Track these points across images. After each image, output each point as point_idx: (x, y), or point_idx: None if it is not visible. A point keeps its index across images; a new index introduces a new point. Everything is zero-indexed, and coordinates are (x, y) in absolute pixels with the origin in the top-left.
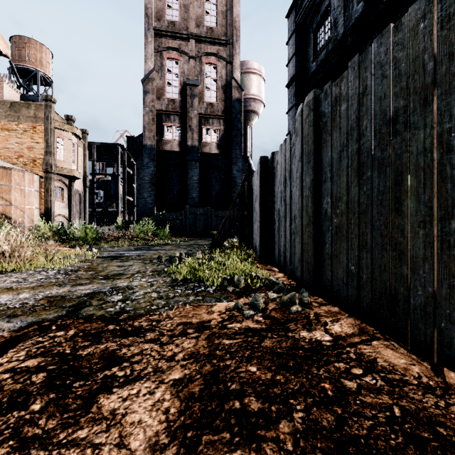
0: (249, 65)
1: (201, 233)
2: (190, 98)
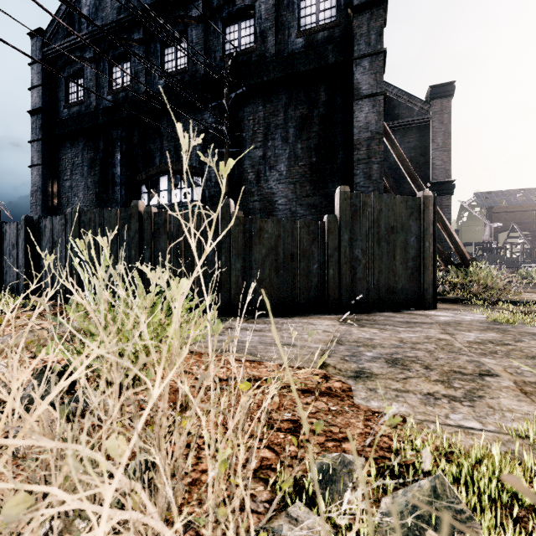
0: None
1: None
2: None
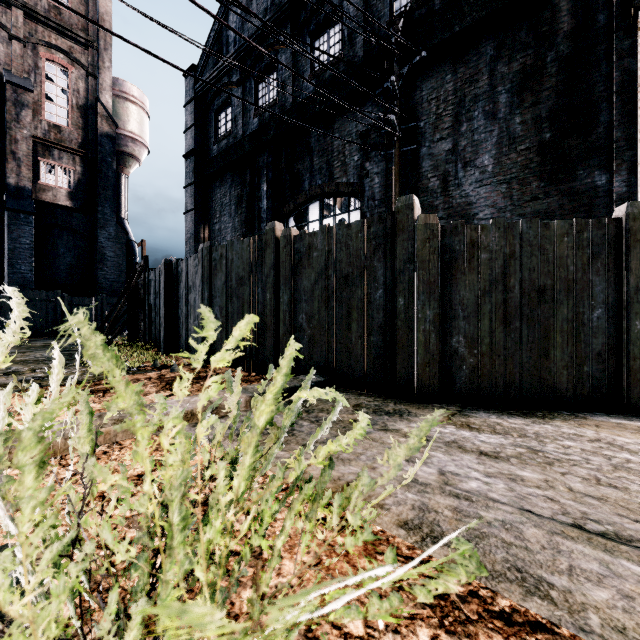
0: (126, 87)
1: (43, 330)
2: (13, 106)
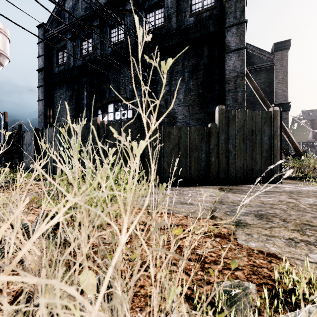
0: None
1: None
2: None
